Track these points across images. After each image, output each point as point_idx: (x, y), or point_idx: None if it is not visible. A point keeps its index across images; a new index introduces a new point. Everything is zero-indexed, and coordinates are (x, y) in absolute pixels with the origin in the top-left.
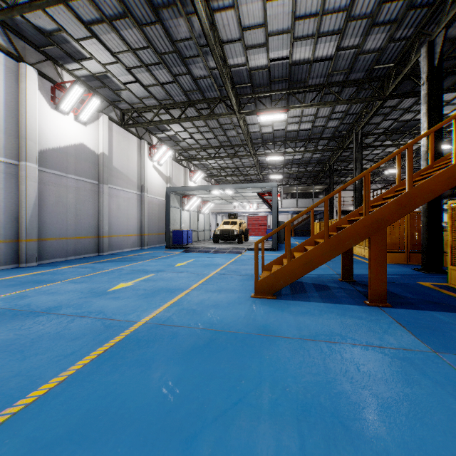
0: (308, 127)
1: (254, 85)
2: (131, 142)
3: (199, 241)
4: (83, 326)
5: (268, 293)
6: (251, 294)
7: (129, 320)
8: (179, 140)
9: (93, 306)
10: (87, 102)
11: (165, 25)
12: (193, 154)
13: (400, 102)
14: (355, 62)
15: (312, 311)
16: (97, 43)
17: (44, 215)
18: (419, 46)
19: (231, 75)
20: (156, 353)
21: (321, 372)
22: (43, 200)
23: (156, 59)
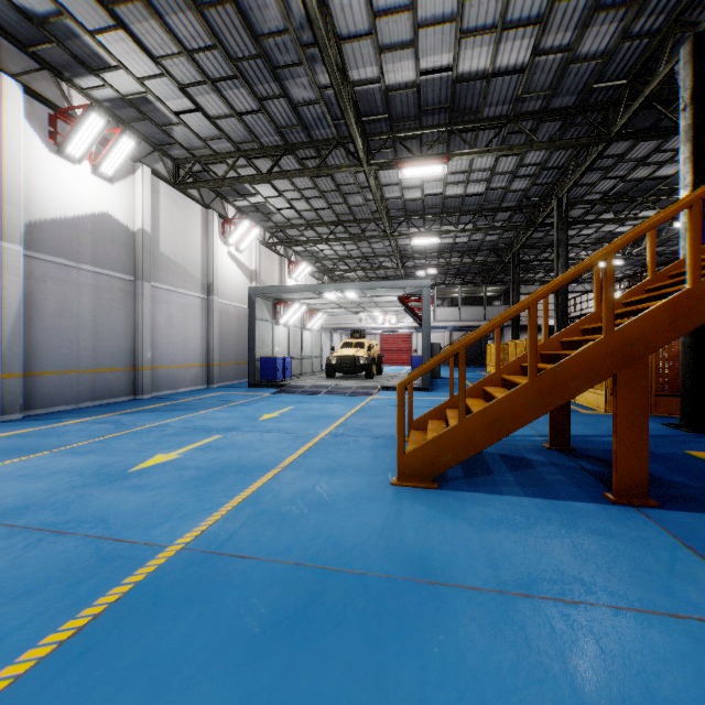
0: (480, 190)
1: (392, 118)
2: (191, 212)
3: (303, 375)
4: (54, 559)
5: (424, 478)
6: (391, 478)
7: (151, 541)
8: (272, 212)
9: (92, 505)
10: (114, 142)
11: (242, 6)
12: (294, 236)
13: (632, 149)
14: (562, 77)
15: (511, 518)
16: (126, 40)
17: (37, 333)
18: (671, 49)
19: (356, 99)
20: (188, 639)
21: (567, 703)
22: (35, 307)
23: (228, 70)
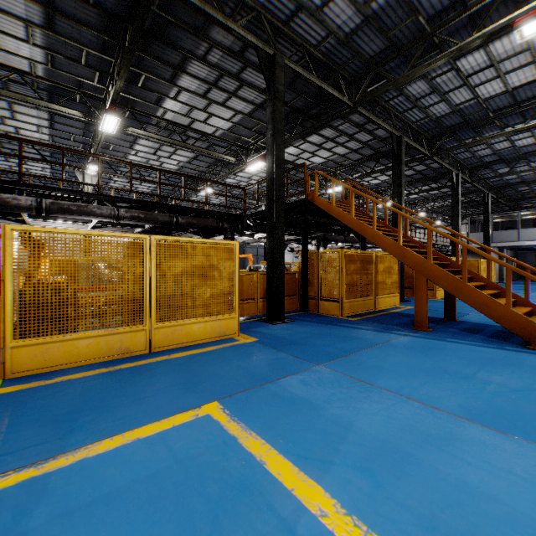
0: None
1: None
2: None
3: None
4: None
5: None
6: None
7: None
8: None
9: None
10: None
11: None
12: None
13: None
14: None
15: None
16: None
17: None
18: None
19: None
20: None
21: None
22: None
23: None
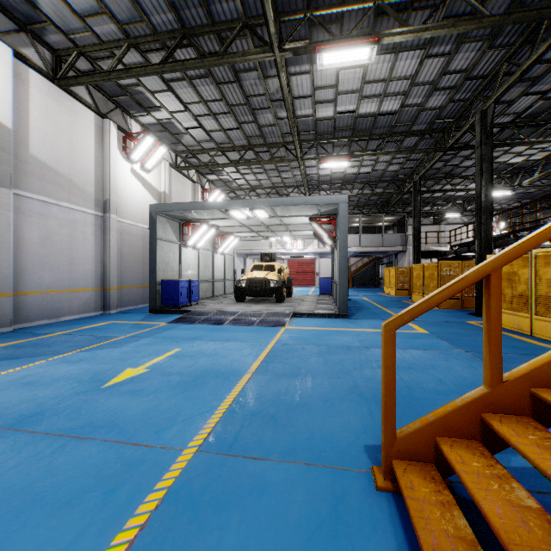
0: (395, 107)
1: None
2: (80, 117)
3: (214, 298)
4: None
5: None
6: None
7: None
8: (180, 132)
9: None
10: None
11: None
12: (206, 162)
13: None
14: None
15: None
16: None
17: None
18: None
19: None
20: None
21: None
22: None
23: None
